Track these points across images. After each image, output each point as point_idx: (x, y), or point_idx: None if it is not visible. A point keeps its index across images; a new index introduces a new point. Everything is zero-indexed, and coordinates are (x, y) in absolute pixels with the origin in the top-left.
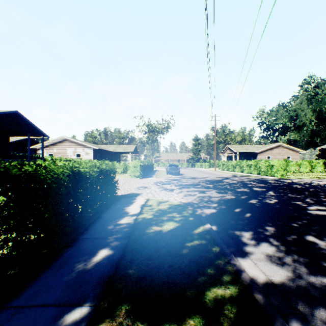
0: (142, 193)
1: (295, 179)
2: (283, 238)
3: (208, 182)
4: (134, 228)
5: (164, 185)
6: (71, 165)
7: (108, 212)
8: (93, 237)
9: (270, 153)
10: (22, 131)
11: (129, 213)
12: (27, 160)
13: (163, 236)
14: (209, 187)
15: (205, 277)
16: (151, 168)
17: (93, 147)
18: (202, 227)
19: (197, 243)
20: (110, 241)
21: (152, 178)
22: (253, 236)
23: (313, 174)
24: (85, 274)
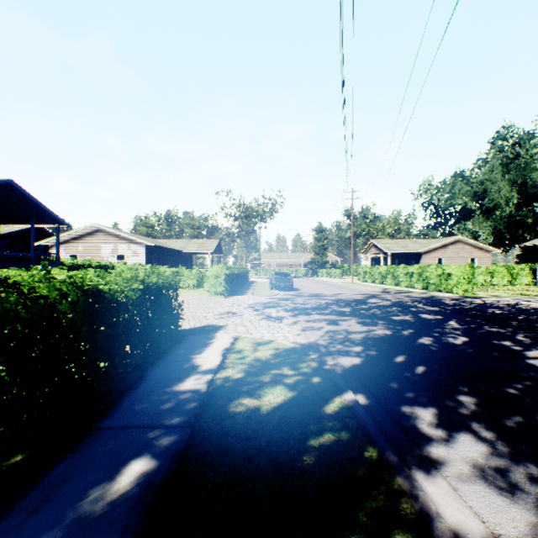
0: (227, 325)
1: (488, 297)
2: (498, 423)
3: (342, 303)
4: (206, 404)
5: (267, 310)
6: (80, 280)
7: (160, 366)
8: (121, 424)
9: (442, 253)
10: (21, 214)
11: (199, 368)
12: (29, 266)
13: (262, 421)
14: (344, 312)
15: (355, 537)
16: (244, 279)
17: (146, 244)
18: (339, 399)
19: (332, 440)
20: (155, 436)
21: (245, 295)
22: (439, 418)
23: (515, 288)
24: (84, 531)
